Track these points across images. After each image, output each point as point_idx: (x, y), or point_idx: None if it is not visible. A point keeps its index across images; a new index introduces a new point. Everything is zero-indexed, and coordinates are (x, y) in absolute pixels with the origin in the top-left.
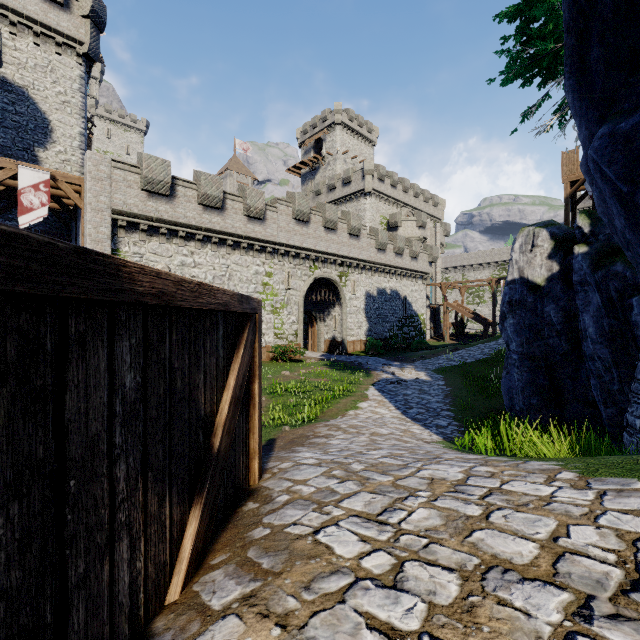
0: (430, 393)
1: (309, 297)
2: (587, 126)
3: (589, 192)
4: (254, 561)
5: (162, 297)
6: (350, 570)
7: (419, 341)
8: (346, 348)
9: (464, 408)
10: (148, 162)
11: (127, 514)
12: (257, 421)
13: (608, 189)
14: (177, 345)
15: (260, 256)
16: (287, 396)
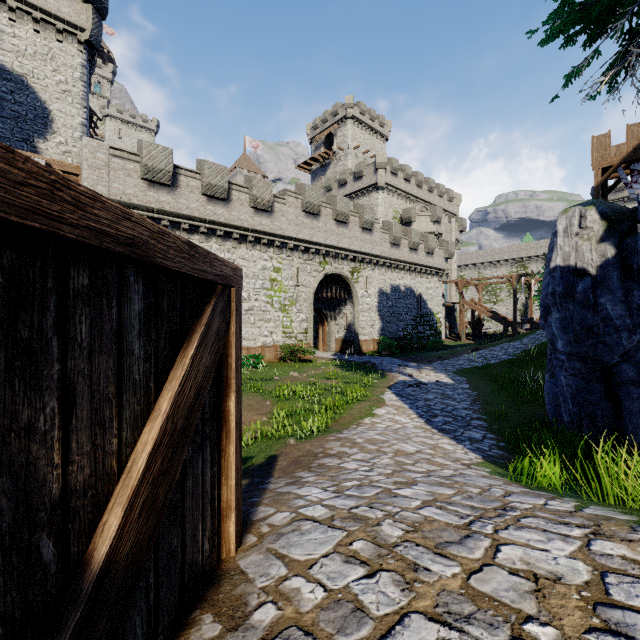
0: (455, 398)
1: (319, 294)
2: None
3: (623, 179)
4: None
5: None
6: None
7: (435, 341)
8: (358, 348)
9: (497, 416)
10: (148, 149)
11: None
12: (232, 458)
13: None
14: None
15: (268, 250)
16: (294, 400)
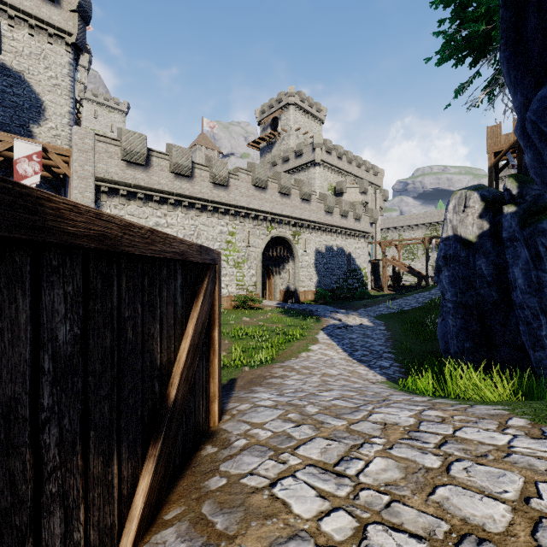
0: (373, 337)
1: (266, 253)
2: (522, 93)
3: (511, 161)
4: (208, 519)
5: (103, 241)
6: (309, 535)
7: (362, 291)
8: (298, 297)
9: (403, 351)
10: (127, 136)
11: (60, 483)
12: (217, 366)
13: (546, 148)
14: (128, 294)
15: (224, 218)
16: (247, 339)
